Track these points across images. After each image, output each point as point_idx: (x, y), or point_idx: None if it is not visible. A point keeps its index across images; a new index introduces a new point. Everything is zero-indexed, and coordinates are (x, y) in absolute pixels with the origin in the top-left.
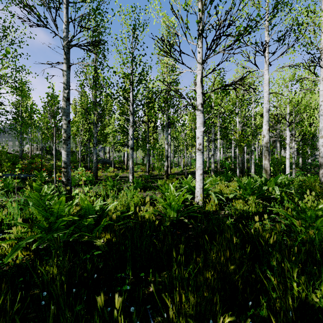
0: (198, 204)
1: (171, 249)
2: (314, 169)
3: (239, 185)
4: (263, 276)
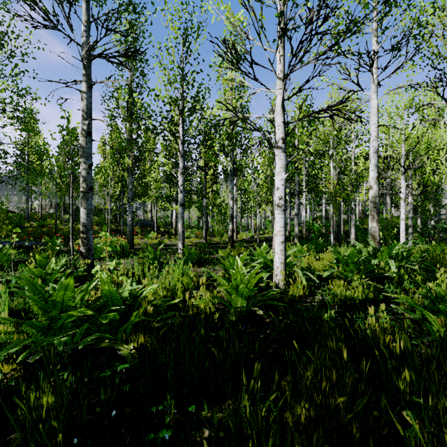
0: (277, 286)
1: (239, 362)
2: (438, 235)
3: (337, 259)
4: (393, 416)
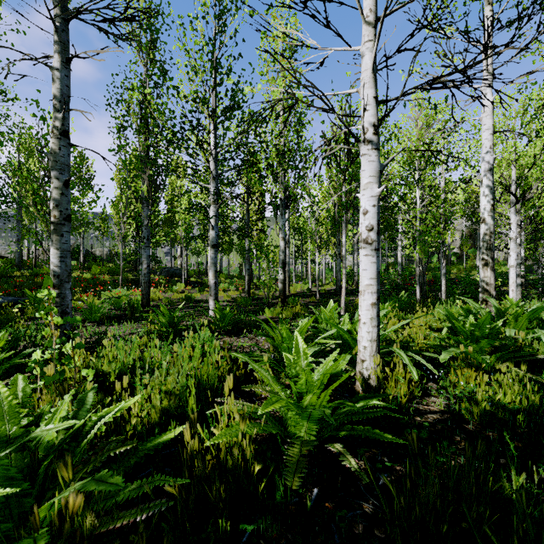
0: (365, 380)
1: None
2: None
3: (450, 327)
4: None
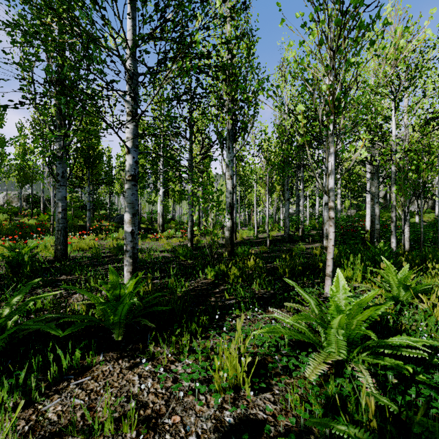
0: None
1: None
2: None
3: None
4: None
